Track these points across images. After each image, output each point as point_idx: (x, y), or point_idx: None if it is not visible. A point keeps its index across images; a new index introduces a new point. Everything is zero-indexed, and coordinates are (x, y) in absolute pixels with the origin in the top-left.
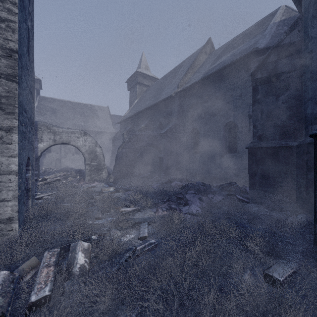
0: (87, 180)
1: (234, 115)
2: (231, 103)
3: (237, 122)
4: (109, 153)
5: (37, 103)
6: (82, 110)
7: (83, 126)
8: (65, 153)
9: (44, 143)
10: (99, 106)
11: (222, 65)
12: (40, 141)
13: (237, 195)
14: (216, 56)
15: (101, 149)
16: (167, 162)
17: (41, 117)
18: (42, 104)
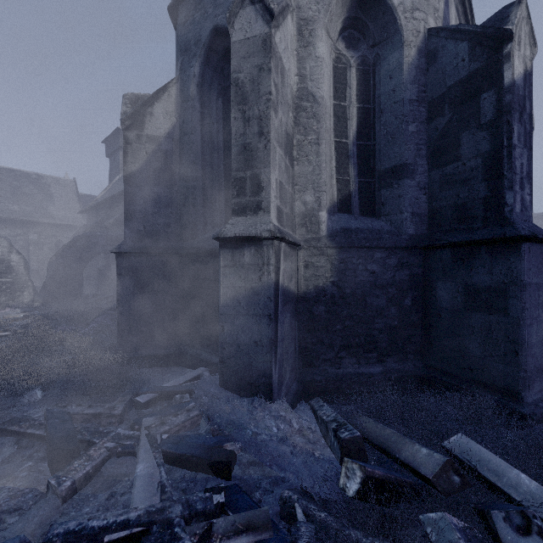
0: None
1: None
2: None
3: None
4: None
5: None
6: (18, 183)
7: (18, 213)
8: None
9: None
10: (56, 178)
11: None
12: None
13: None
14: None
15: (20, 257)
16: None
17: None
18: None
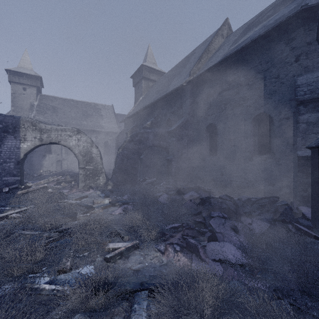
0: (81, 187)
1: (267, 104)
2: (263, 88)
3: (272, 113)
4: (113, 154)
5: (37, 101)
6: (85, 108)
7: (86, 126)
8: (66, 154)
9: (28, 143)
10: (103, 105)
11: (248, 41)
12: (23, 140)
13: (294, 223)
14: (236, 36)
15: (98, 150)
16: (176, 165)
17: (41, 116)
18: (43, 102)
